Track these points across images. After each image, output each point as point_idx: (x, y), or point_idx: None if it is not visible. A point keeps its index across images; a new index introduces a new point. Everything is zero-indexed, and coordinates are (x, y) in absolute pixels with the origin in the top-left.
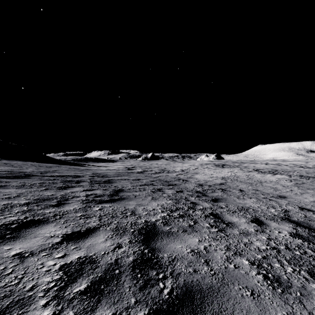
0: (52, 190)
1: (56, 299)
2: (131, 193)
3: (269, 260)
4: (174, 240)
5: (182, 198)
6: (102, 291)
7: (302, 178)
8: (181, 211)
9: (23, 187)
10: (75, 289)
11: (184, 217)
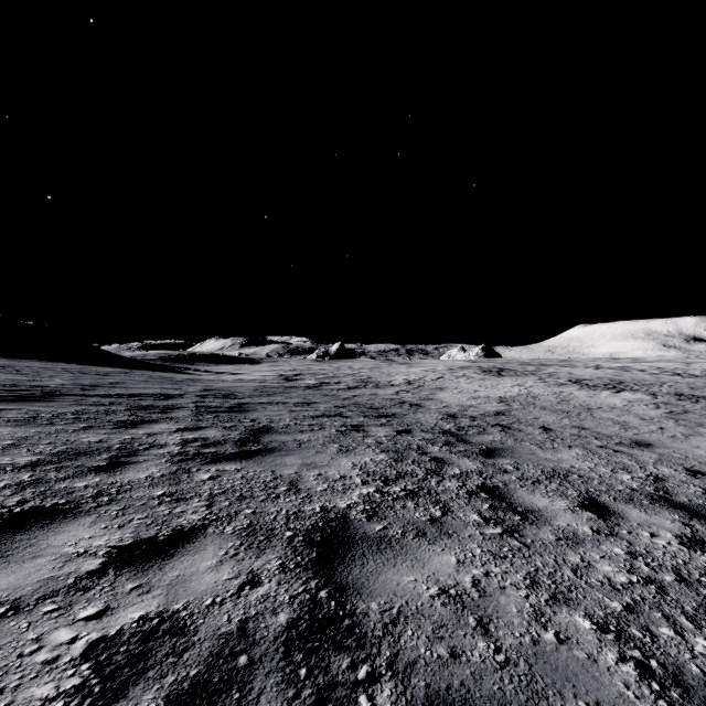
0: (102, 429)
1: None
2: (289, 435)
3: (644, 617)
4: (395, 561)
5: (411, 448)
6: None
7: (683, 401)
8: (409, 482)
9: (33, 422)
10: None
11: (417, 496)
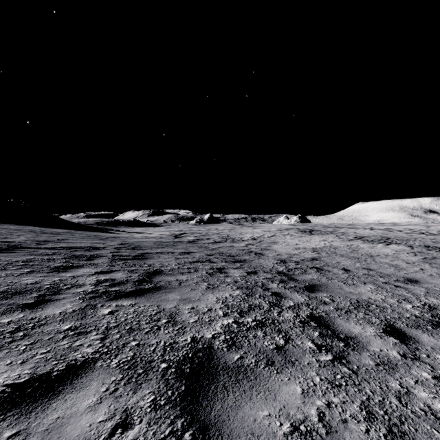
0: (40, 273)
1: None
2: (173, 276)
3: None
4: (251, 392)
5: (258, 285)
6: None
7: (431, 250)
8: (258, 313)
9: None
10: None
11: (265, 326)
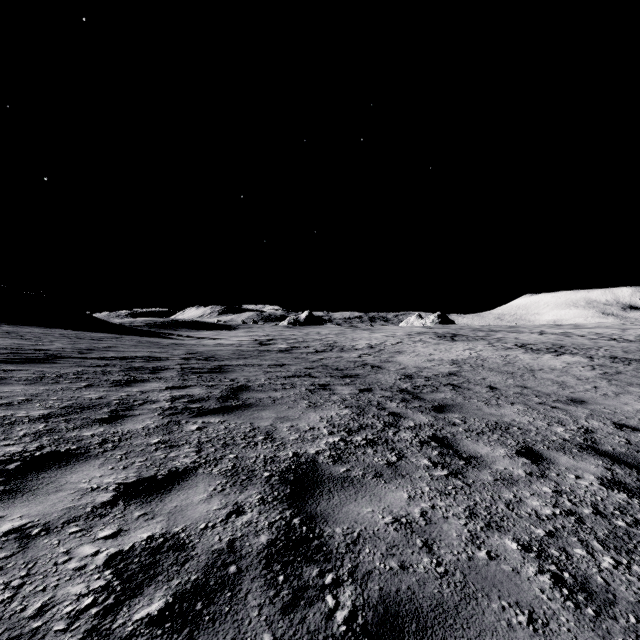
0: (101, 387)
1: (94, 637)
2: (265, 393)
3: (563, 540)
4: (356, 496)
5: (372, 404)
6: (197, 616)
7: (617, 363)
8: (370, 433)
9: (41, 381)
10: (138, 612)
11: (376, 445)
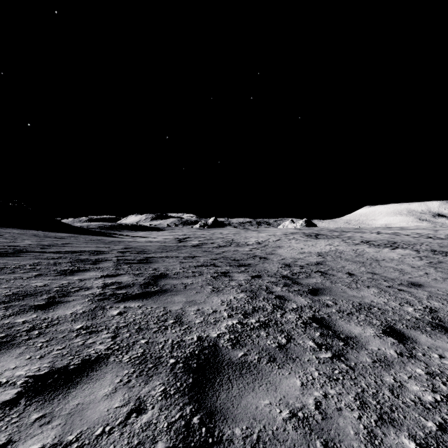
0: (48, 276)
1: None
2: (179, 280)
3: None
4: (254, 385)
5: (262, 289)
6: None
7: (437, 255)
8: (262, 315)
9: (0, 271)
10: None
11: (268, 326)
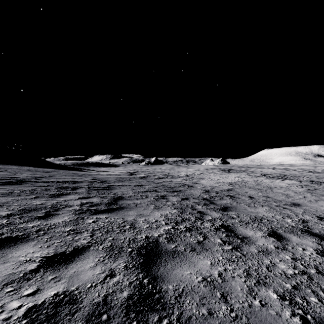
0: (43, 198)
1: None
2: (131, 201)
3: (303, 292)
4: (181, 263)
5: (188, 207)
6: None
7: (314, 184)
8: (187, 223)
9: (11, 195)
10: None
11: (191, 230)
